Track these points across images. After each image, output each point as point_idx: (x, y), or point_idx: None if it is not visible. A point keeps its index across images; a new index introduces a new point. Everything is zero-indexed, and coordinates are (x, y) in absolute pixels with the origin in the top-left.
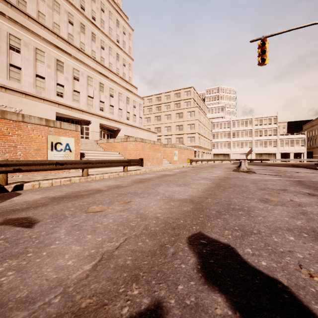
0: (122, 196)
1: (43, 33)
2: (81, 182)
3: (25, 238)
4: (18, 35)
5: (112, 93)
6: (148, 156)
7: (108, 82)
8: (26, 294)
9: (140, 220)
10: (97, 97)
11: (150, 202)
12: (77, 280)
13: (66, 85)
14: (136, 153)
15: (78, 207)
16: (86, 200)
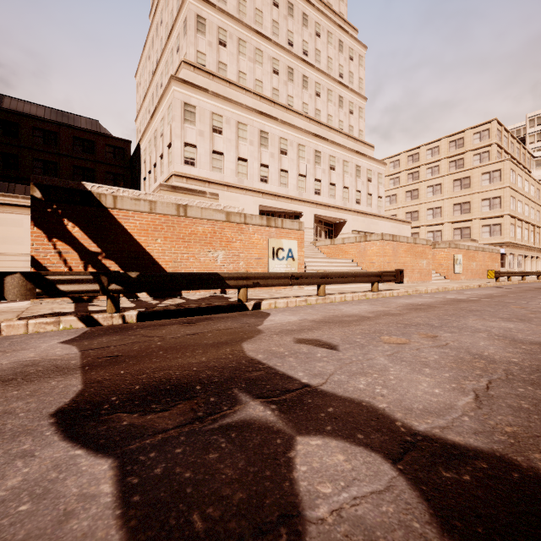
0: (413, 328)
1: (245, 99)
2: (322, 303)
3: (347, 360)
4: (220, 111)
5: (333, 163)
6: (403, 265)
7: (326, 147)
8: (423, 407)
9: (486, 363)
10: (311, 174)
11: (475, 340)
12: (470, 408)
13: (271, 164)
14: (383, 261)
15: (365, 336)
16: (362, 328)
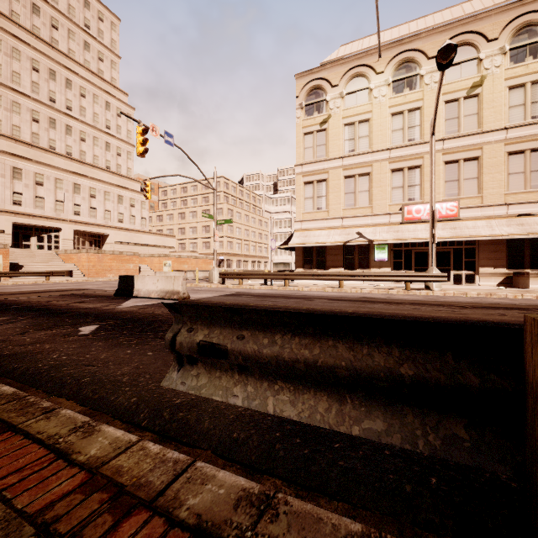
0: None
1: None
2: None
3: None
4: None
5: (94, 193)
6: (109, 267)
7: (87, 181)
8: None
9: None
10: (70, 200)
11: None
12: None
13: (26, 192)
14: (88, 265)
15: None
16: None
